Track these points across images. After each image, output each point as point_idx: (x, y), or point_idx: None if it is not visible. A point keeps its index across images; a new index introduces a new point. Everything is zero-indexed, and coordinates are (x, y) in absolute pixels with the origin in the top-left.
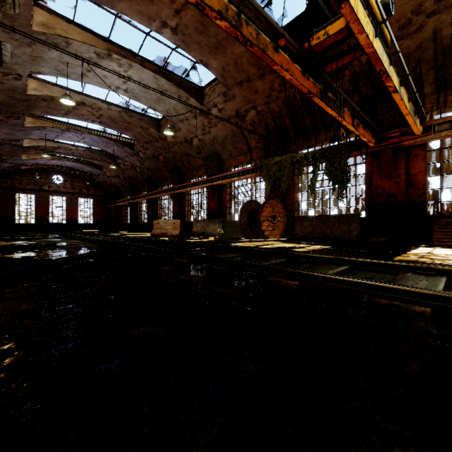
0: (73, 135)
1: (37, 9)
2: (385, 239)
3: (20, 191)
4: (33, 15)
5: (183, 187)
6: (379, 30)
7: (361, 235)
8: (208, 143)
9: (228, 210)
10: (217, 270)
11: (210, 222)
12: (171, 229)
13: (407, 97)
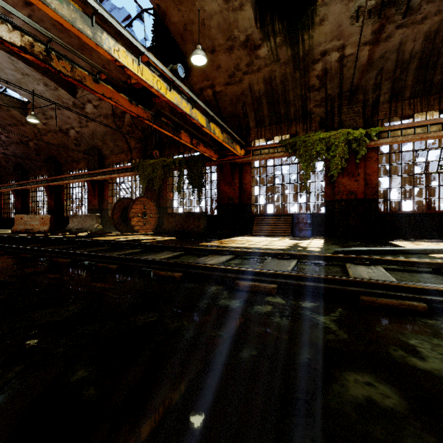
0: None
1: None
2: (227, 231)
3: None
4: None
5: (60, 179)
6: (175, 86)
7: (208, 228)
8: (87, 136)
9: (110, 205)
10: (24, 257)
11: (88, 218)
12: (39, 224)
13: (221, 130)
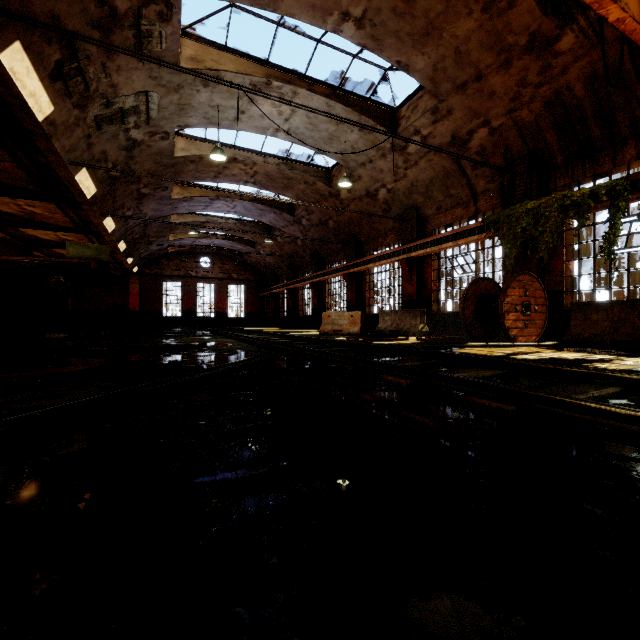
0: (222, 204)
1: (185, 40)
2: None
3: (167, 279)
4: (181, 50)
5: (363, 263)
6: None
7: None
8: (402, 193)
9: (434, 295)
10: (484, 406)
11: (407, 315)
12: (348, 324)
13: None
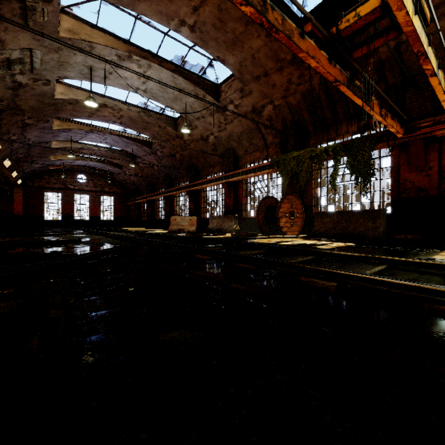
0: (95, 136)
1: (64, 16)
2: (414, 236)
3: (48, 190)
4: (60, 22)
5: (199, 184)
6: (419, 7)
7: (388, 232)
8: (224, 139)
9: (244, 206)
10: (242, 267)
11: (226, 219)
12: (188, 225)
13: None
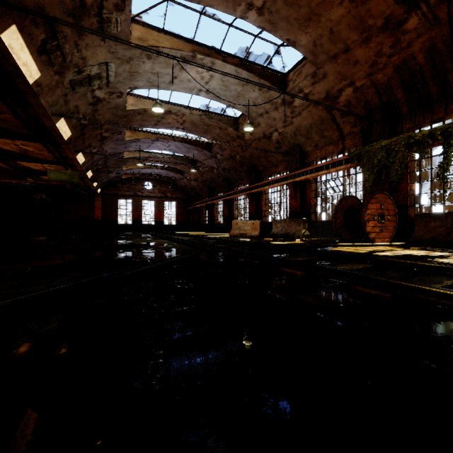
0: (160, 144)
1: (134, 25)
2: None
3: (121, 197)
4: (131, 32)
5: (261, 186)
6: None
7: None
8: (289, 135)
9: (312, 208)
10: (365, 293)
11: (293, 223)
12: (250, 229)
13: None
